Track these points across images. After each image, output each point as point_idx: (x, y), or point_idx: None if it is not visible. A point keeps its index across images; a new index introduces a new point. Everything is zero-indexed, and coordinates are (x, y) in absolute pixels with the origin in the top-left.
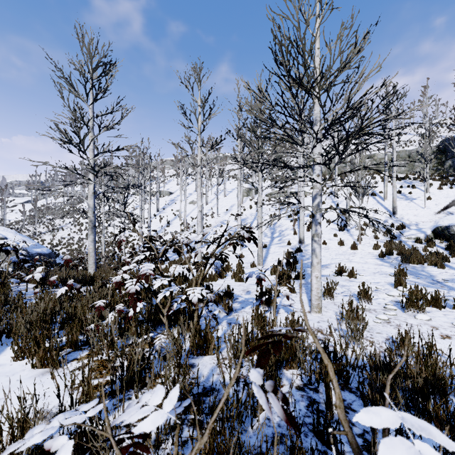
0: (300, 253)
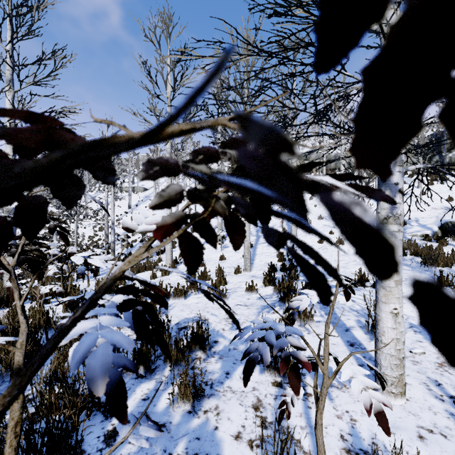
0: None
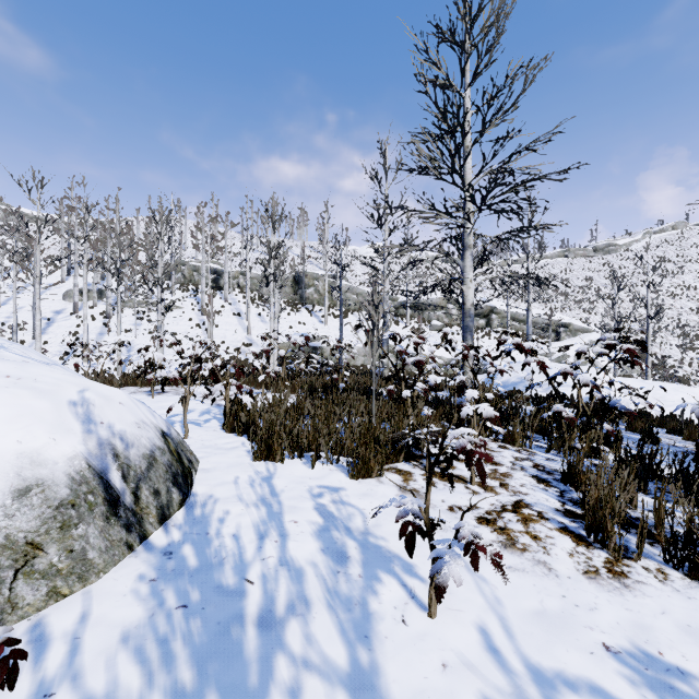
0: None
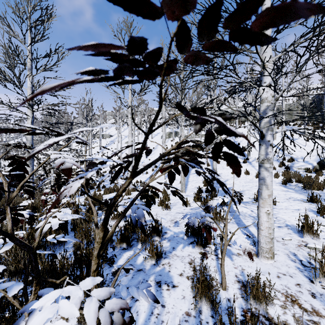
0: (214, 181)
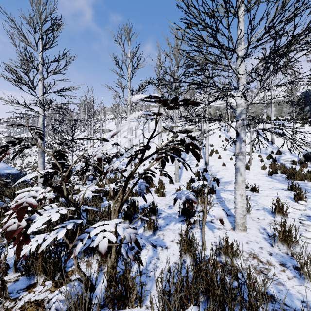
0: (206, 172)
